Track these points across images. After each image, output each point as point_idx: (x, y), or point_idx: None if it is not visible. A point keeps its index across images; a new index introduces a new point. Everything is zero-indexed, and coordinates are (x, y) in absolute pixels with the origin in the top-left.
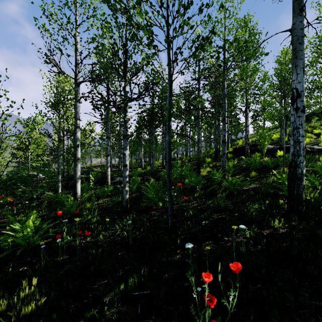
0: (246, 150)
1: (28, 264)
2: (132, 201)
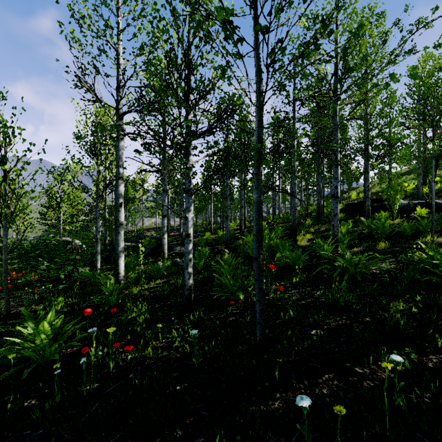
0: (366, 208)
1: (39, 395)
2: (197, 286)
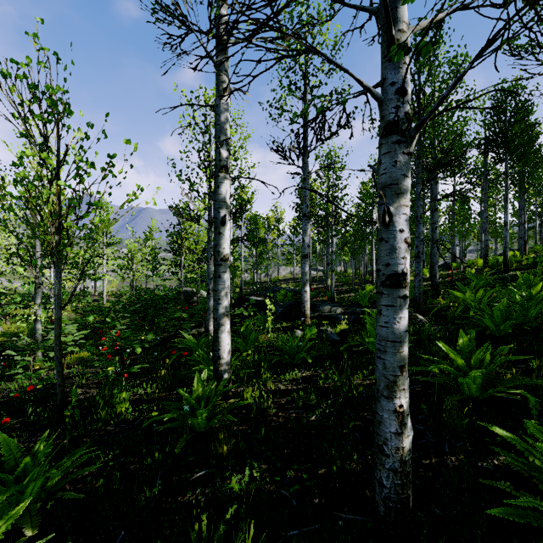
0: None
1: None
2: None
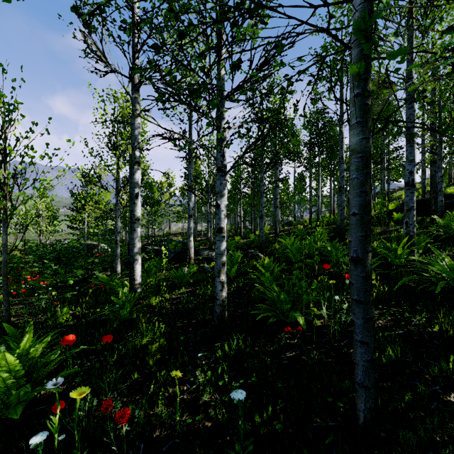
0: (439, 205)
1: None
2: (230, 299)
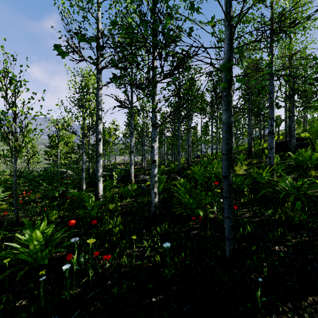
0: (292, 145)
1: (29, 296)
2: (159, 204)
